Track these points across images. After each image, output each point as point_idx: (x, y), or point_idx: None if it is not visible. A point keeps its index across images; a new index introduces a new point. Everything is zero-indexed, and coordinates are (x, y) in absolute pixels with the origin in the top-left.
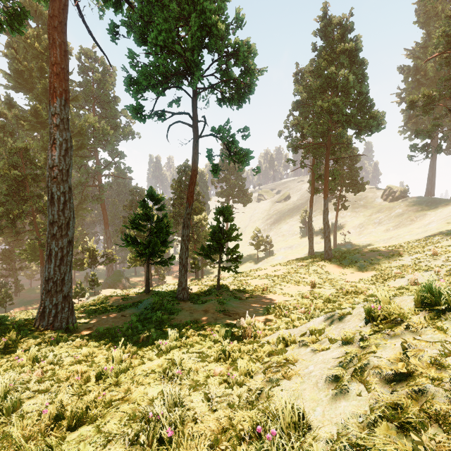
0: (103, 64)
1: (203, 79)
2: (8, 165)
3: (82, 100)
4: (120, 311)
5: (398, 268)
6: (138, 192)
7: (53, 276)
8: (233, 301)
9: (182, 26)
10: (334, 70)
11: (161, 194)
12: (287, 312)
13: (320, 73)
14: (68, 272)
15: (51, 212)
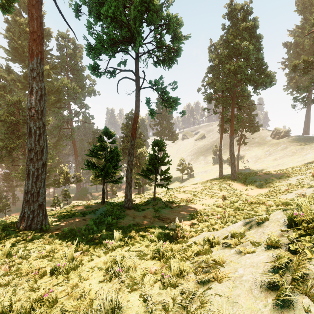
0: (74, 43)
1: (143, 43)
2: (6, 113)
3: (59, 68)
4: (82, 216)
5: (286, 185)
6: (98, 133)
7: (30, 190)
8: (165, 209)
9: (127, 7)
10: (238, 42)
11: (113, 132)
12: (206, 218)
13: (228, 45)
14: (42, 187)
15: (29, 142)
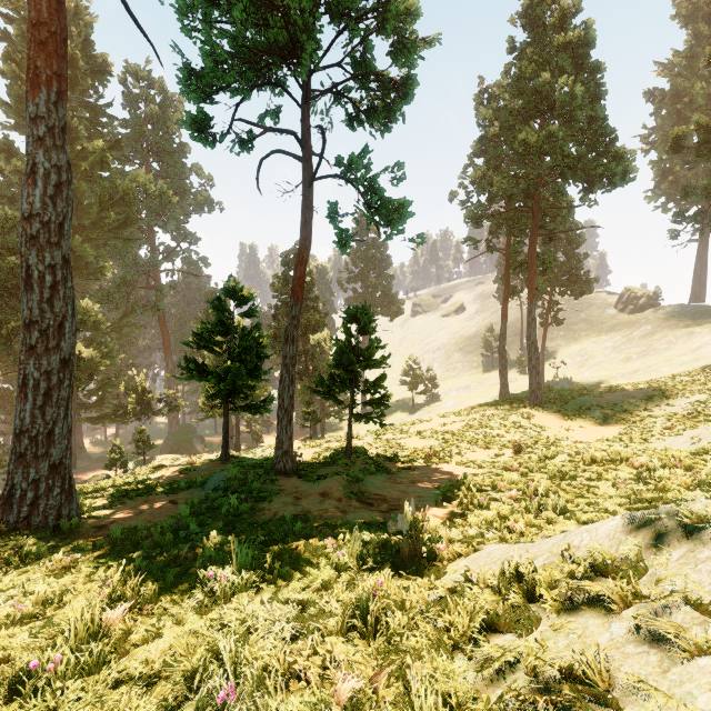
0: (162, 91)
1: (320, 59)
2: None
3: (129, 148)
4: (170, 494)
5: (666, 418)
6: None
7: (29, 427)
8: (376, 477)
9: None
10: (548, 79)
11: (249, 289)
12: (483, 499)
13: (522, 88)
14: (62, 419)
15: (26, 303)
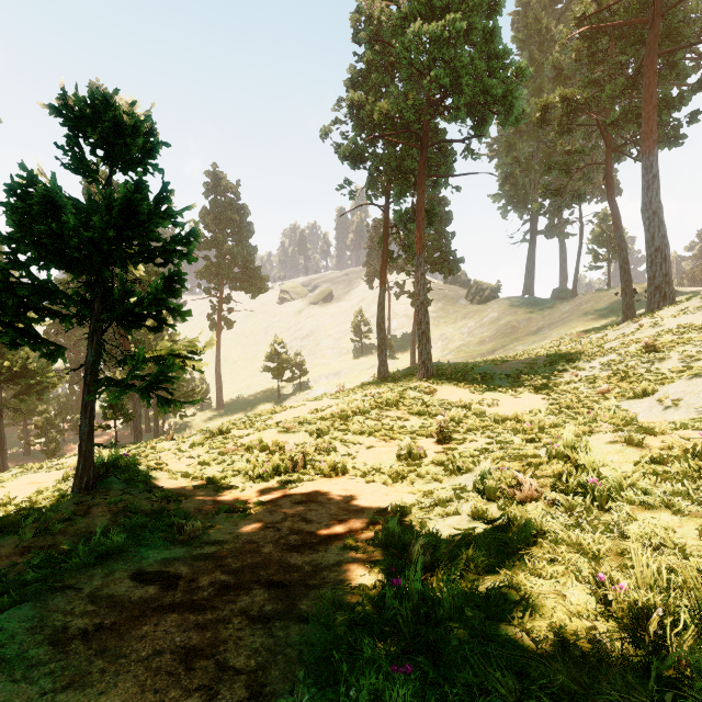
0: None
1: None
2: None
3: None
4: None
5: (589, 382)
6: None
7: None
8: (101, 580)
9: None
10: None
11: None
12: None
13: None
14: None
15: None
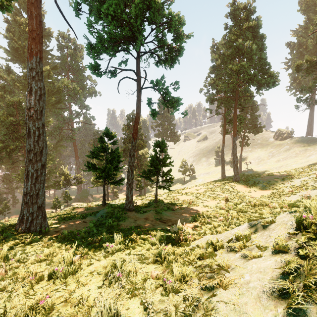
0: (74, 43)
1: (144, 42)
2: (6, 114)
3: (60, 69)
4: (83, 218)
5: (290, 187)
6: (99, 134)
7: (29, 191)
8: (167, 212)
9: (128, 5)
10: (241, 42)
11: (114, 133)
12: (209, 220)
13: (230, 45)
14: (42, 188)
15: (28, 142)
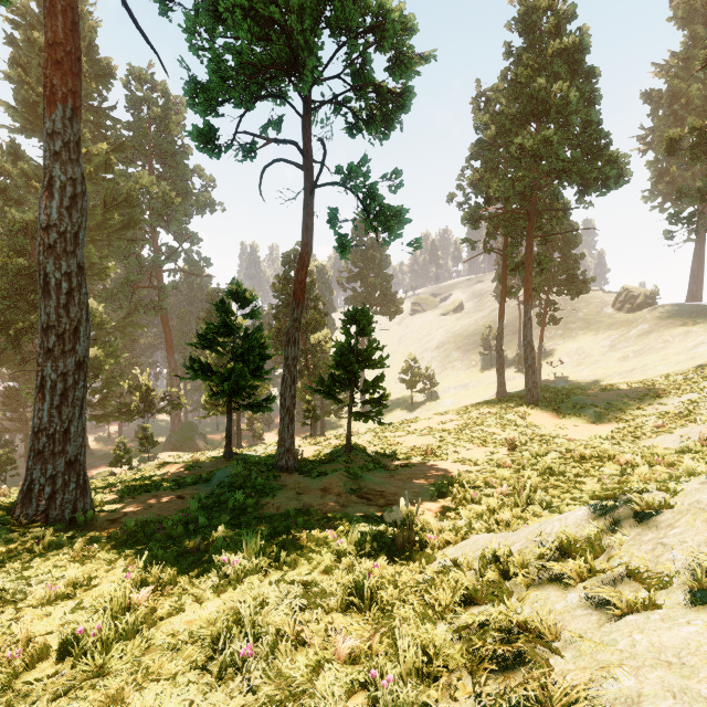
0: (165, 93)
1: (320, 74)
2: (7, 250)
3: (132, 150)
4: (177, 489)
5: (658, 417)
6: (220, 297)
7: (47, 425)
8: (374, 473)
9: None
10: (543, 84)
11: (252, 291)
12: (475, 494)
13: (518, 92)
14: (77, 418)
15: (44, 309)
